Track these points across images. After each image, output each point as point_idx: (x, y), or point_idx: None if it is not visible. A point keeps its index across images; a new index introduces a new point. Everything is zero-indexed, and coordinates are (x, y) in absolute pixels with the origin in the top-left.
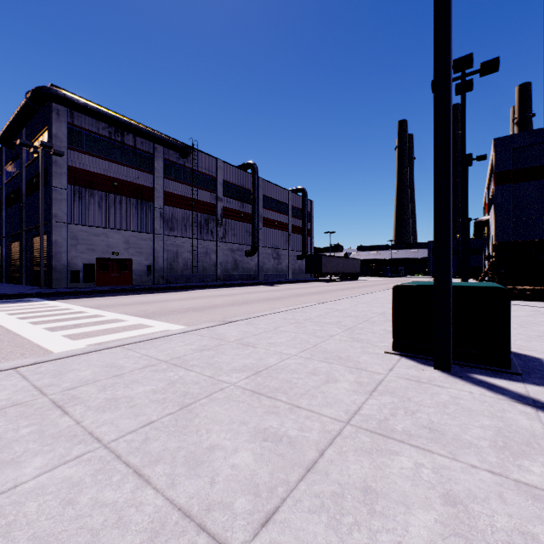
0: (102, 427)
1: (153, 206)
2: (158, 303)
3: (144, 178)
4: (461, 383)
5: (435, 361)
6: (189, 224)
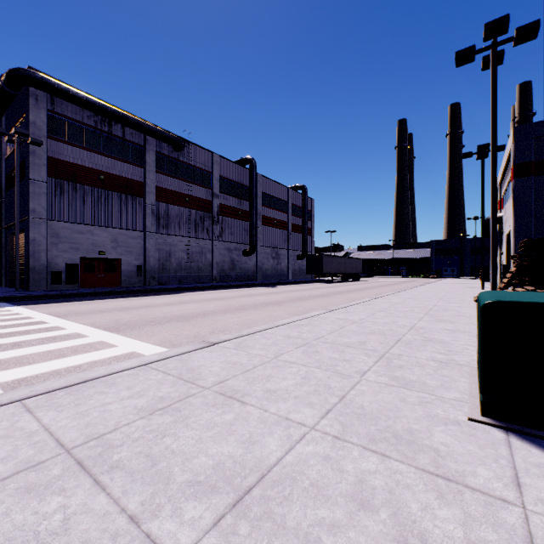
0: None
1: (144, 202)
2: (139, 309)
3: (134, 171)
4: None
5: None
6: (183, 222)
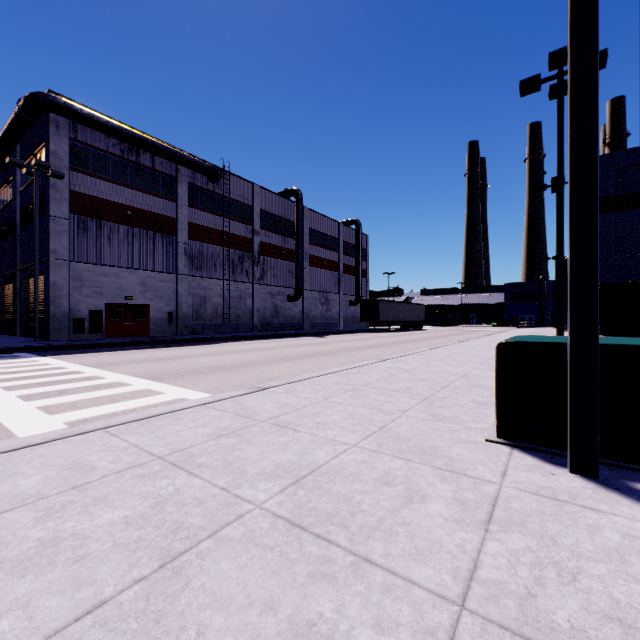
0: (3, 618)
1: (175, 240)
2: (177, 359)
3: (165, 206)
4: (625, 503)
5: (572, 461)
6: (219, 263)
